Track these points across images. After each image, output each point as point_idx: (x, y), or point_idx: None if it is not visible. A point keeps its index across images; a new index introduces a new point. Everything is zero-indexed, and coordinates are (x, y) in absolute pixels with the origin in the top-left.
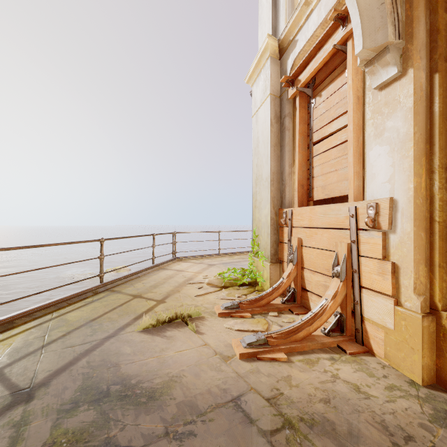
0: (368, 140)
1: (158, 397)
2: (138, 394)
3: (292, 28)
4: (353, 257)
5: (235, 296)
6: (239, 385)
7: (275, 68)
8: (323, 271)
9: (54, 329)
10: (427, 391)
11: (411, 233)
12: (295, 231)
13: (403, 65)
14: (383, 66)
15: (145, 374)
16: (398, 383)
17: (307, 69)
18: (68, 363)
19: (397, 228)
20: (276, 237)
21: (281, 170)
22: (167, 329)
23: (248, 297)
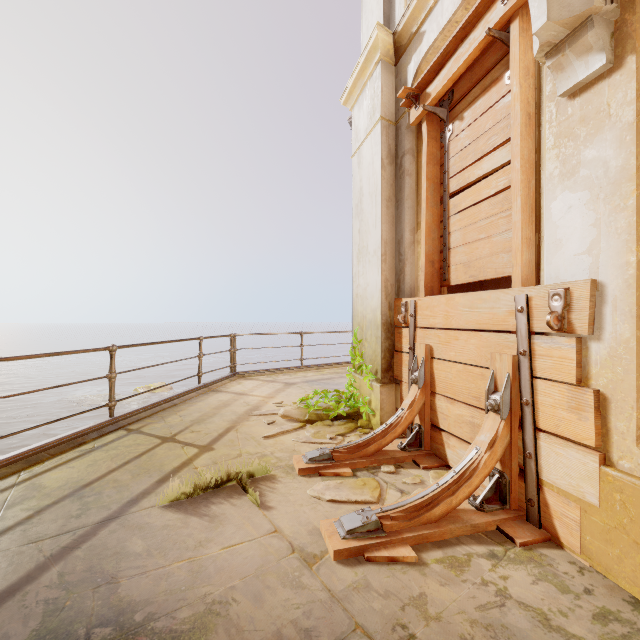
0: (549, 183)
1: None
2: None
3: (416, 13)
4: (523, 379)
5: (325, 437)
6: (335, 620)
7: (388, 79)
8: (469, 399)
9: (14, 504)
10: None
11: (632, 341)
12: (421, 334)
13: (616, 50)
14: (579, 53)
15: (163, 598)
16: (613, 604)
17: (441, 75)
18: (22, 578)
19: (603, 332)
20: (389, 342)
21: (398, 237)
22: (211, 501)
23: (346, 438)
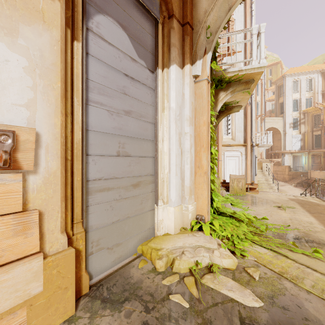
0: None
1: None
2: None
3: None
4: None
5: None
6: None
7: None
8: None
9: None
10: (81, 311)
11: (58, 172)
12: None
13: None
14: None
15: None
16: None
17: None
18: None
19: (40, 167)
20: None
21: None
22: None
23: None
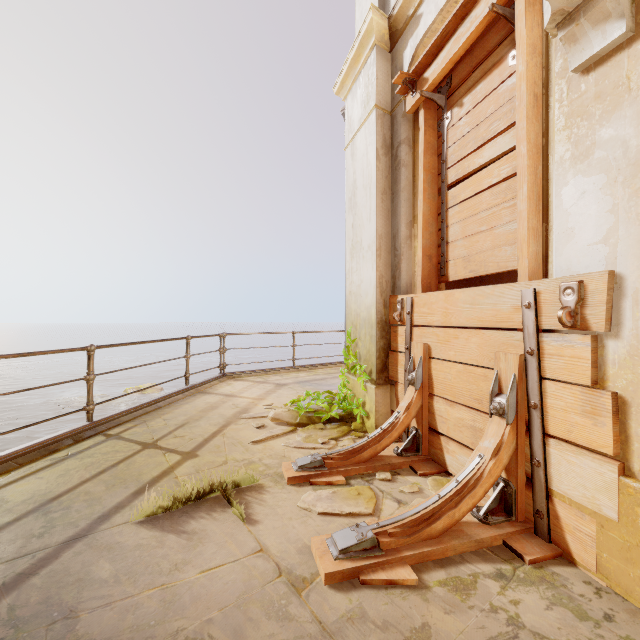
0: (559, 167)
1: None
2: None
3: None
4: (531, 380)
5: (317, 442)
6: None
7: (383, 66)
8: (470, 402)
9: None
10: None
11: None
12: (418, 333)
13: (637, 17)
14: (595, 21)
15: (128, 636)
16: (637, 633)
17: (440, 58)
18: None
19: (622, 329)
20: (384, 342)
21: (394, 232)
22: (191, 515)
23: (339, 442)
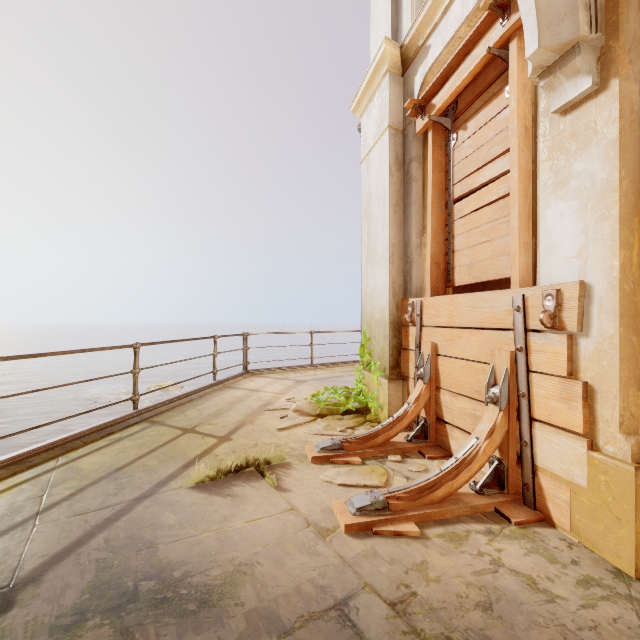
0: (543, 192)
1: (216, 601)
2: (184, 597)
3: (422, 28)
4: (520, 373)
5: (335, 430)
6: (346, 580)
7: (396, 89)
8: (471, 393)
9: (57, 484)
10: None
11: (616, 337)
12: (427, 332)
13: (601, 73)
14: (569, 75)
15: (196, 560)
16: (596, 573)
17: (446, 88)
18: (74, 542)
19: (591, 329)
20: (397, 341)
21: (405, 240)
22: (232, 483)
23: (355, 431)
